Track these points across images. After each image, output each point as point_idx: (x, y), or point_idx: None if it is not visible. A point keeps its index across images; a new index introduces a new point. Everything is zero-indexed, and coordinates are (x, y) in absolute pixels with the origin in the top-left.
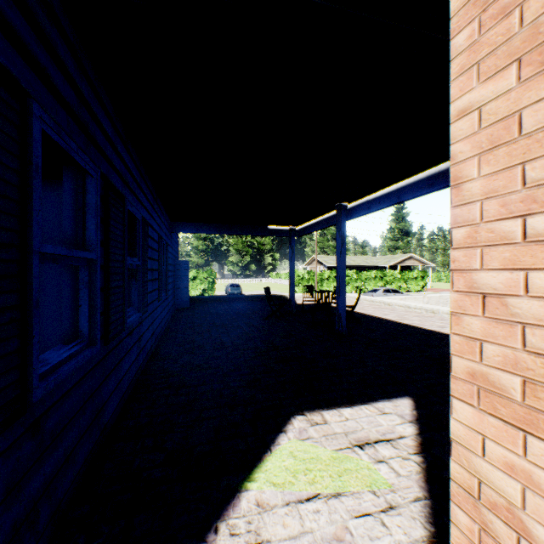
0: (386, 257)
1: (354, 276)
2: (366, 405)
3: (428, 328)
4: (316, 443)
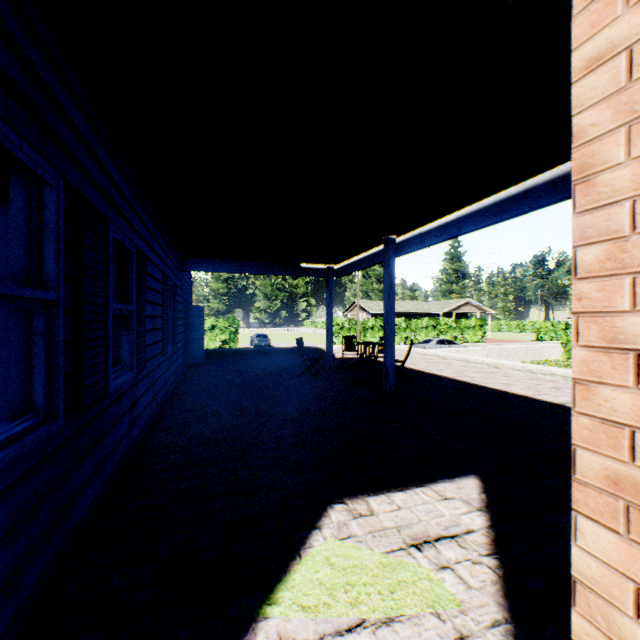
0: (439, 302)
1: (402, 325)
2: (423, 487)
3: (492, 386)
4: (360, 543)
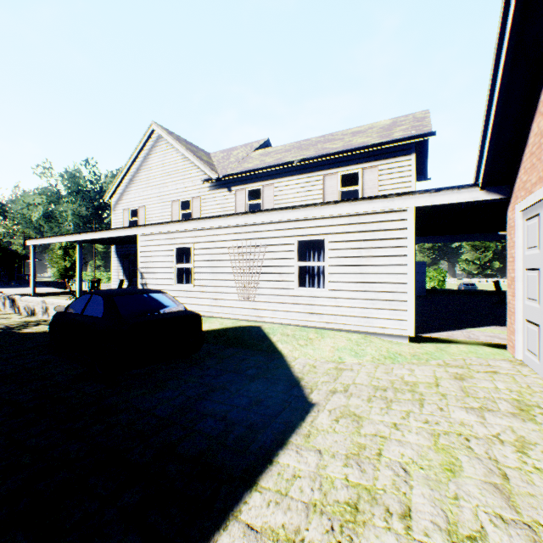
0: None
1: None
2: None
3: None
4: (498, 329)
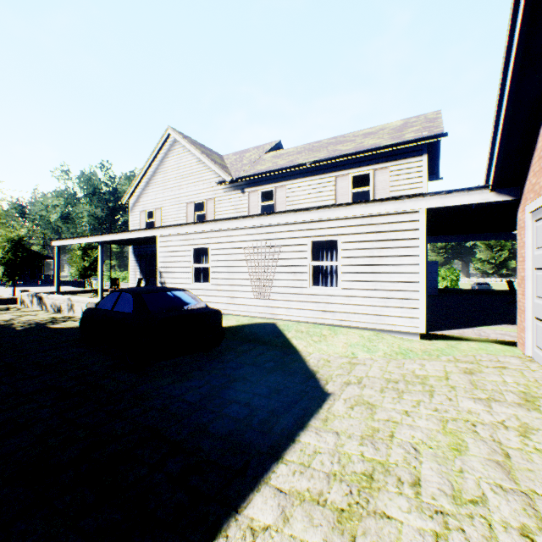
0: None
1: None
2: None
3: None
4: (509, 328)
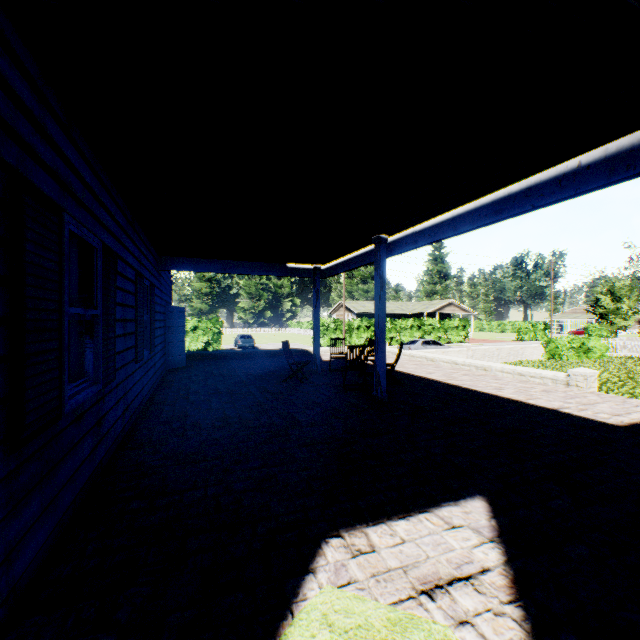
0: (423, 303)
1: (387, 325)
2: (427, 513)
3: (483, 390)
4: (362, 591)
